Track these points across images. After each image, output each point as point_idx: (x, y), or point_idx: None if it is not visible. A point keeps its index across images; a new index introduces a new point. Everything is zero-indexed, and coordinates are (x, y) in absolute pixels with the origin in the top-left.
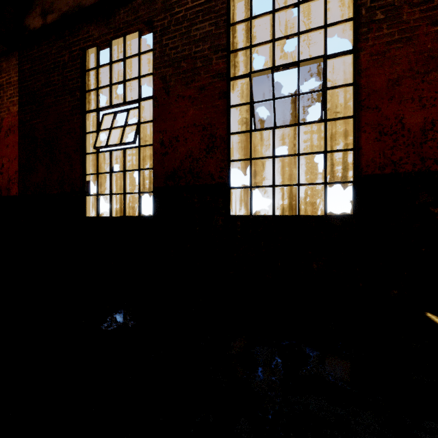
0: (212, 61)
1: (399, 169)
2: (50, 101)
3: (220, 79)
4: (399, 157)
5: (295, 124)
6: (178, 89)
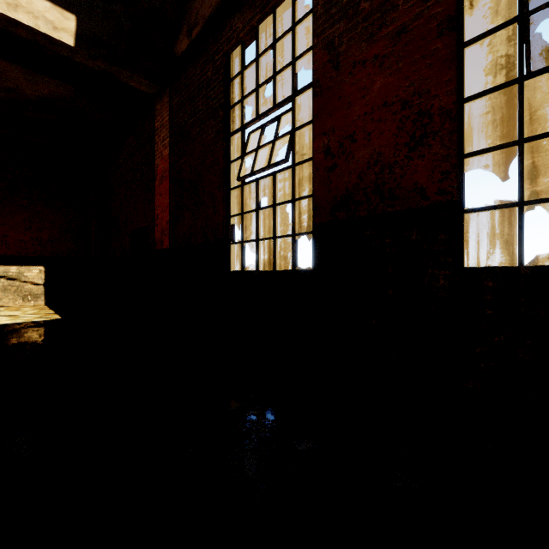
0: None
1: None
2: (195, 133)
3: None
4: None
5: None
6: (354, 53)
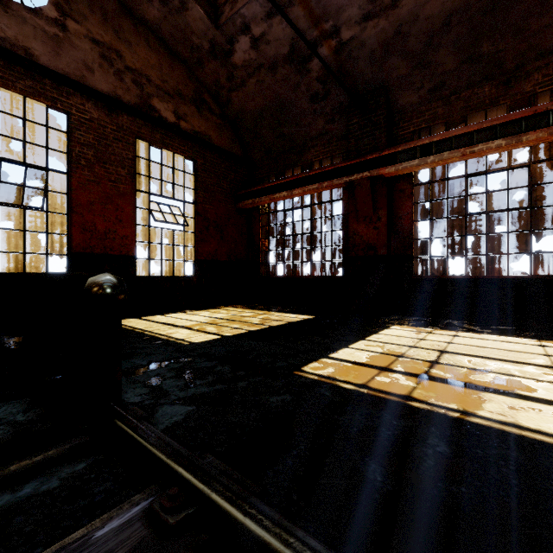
0: None
1: (94, 251)
2: None
3: None
4: (94, 245)
5: (22, 207)
6: None
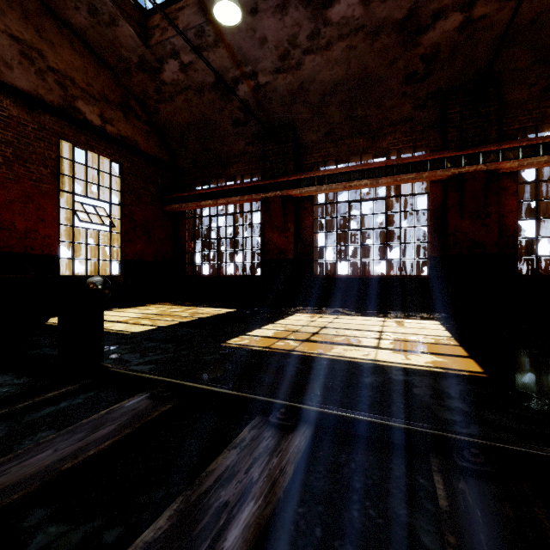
0: None
1: (13, 250)
2: None
3: None
4: (13, 244)
5: None
6: None
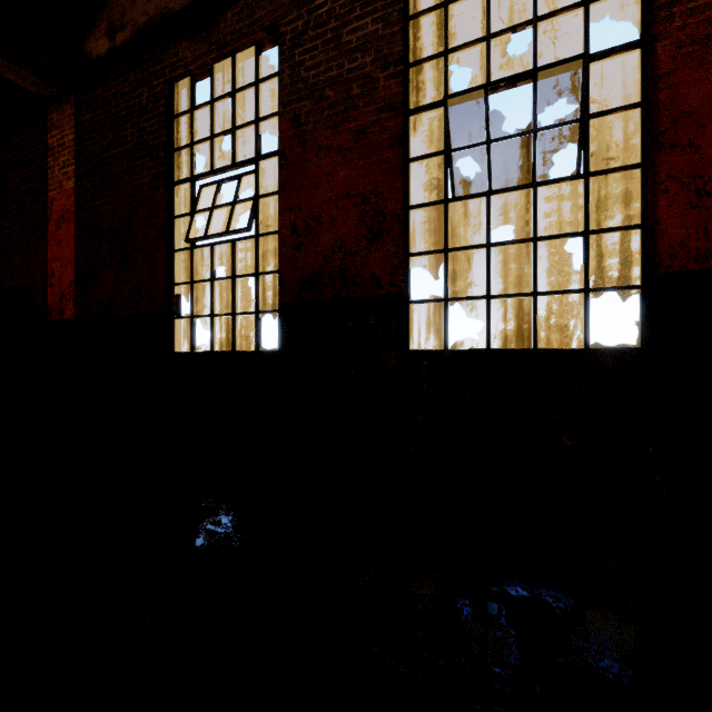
0: (378, 84)
1: None
2: (120, 169)
3: (392, 113)
4: None
5: (529, 184)
6: (320, 137)
